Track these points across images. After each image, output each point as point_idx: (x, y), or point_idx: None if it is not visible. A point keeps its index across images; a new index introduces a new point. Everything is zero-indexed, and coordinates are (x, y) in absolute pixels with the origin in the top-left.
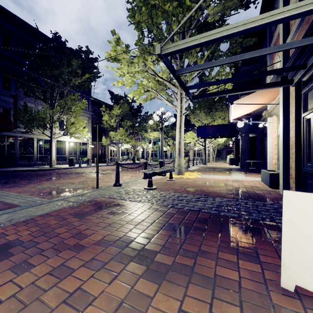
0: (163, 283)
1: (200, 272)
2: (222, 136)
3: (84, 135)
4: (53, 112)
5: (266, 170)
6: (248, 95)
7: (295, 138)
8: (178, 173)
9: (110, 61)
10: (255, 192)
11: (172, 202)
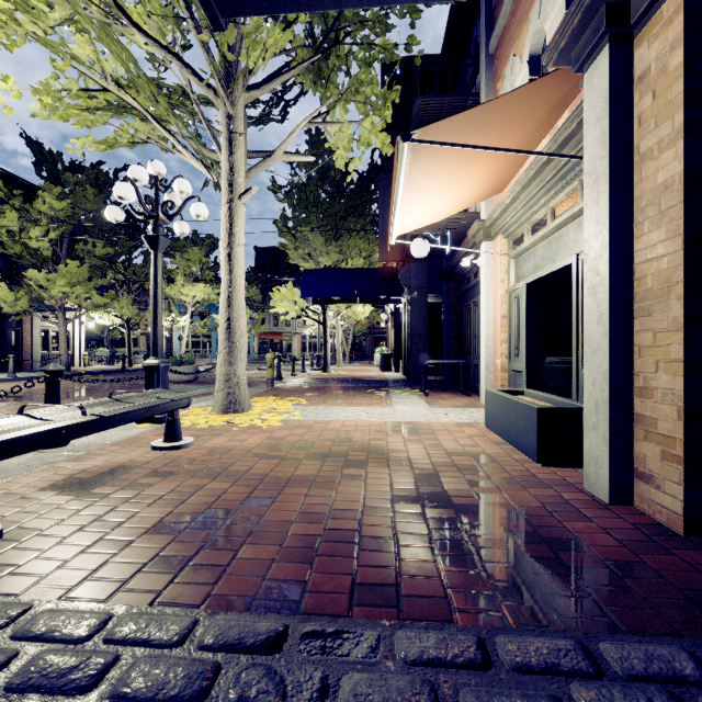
0: None
1: None
2: (366, 300)
3: None
4: None
5: (510, 395)
6: (462, 113)
7: (686, 259)
8: (223, 408)
9: None
10: (509, 502)
11: None
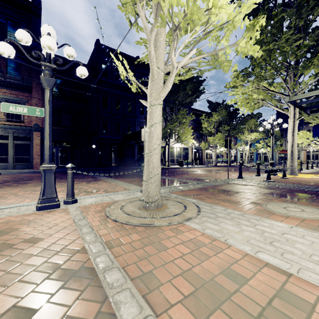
0: (300, 202)
1: (318, 202)
2: None
3: (191, 142)
4: (173, 127)
5: None
6: None
7: None
8: (290, 174)
9: (227, 87)
10: None
11: (293, 187)
